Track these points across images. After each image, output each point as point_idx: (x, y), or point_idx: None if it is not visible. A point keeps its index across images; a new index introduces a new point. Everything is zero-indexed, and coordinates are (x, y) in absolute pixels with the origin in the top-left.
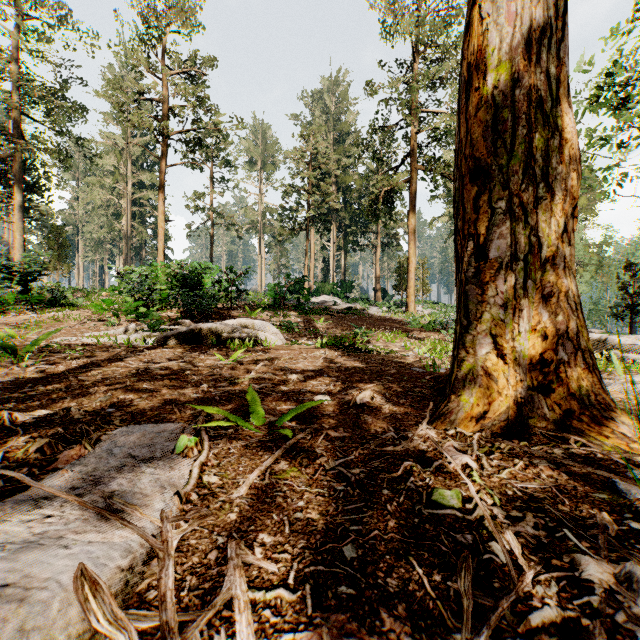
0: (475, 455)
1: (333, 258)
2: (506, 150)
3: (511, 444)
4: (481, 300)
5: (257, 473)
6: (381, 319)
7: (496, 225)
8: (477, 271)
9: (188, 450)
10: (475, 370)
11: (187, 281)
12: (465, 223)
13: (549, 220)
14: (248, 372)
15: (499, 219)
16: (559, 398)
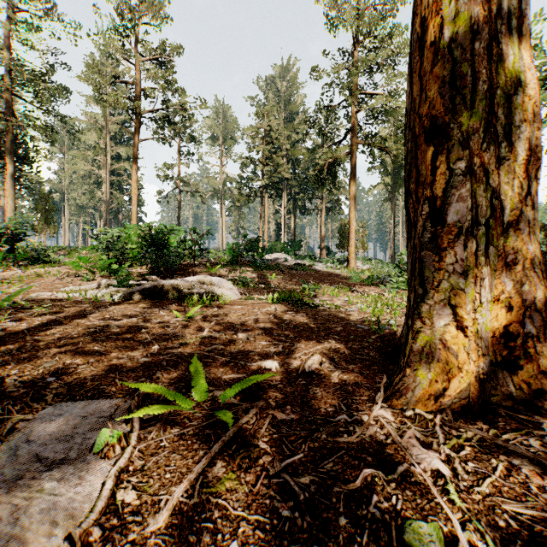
0: (444, 454)
1: (284, 221)
2: (466, 107)
3: (480, 434)
4: (438, 267)
5: (185, 486)
6: (326, 274)
7: (455, 187)
8: (433, 236)
9: (108, 448)
10: (433, 343)
11: (154, 241)
12: (419, 186)
13: (511, 182)
14: (201, 330)
15: (458, 181)
16: (527, 376)
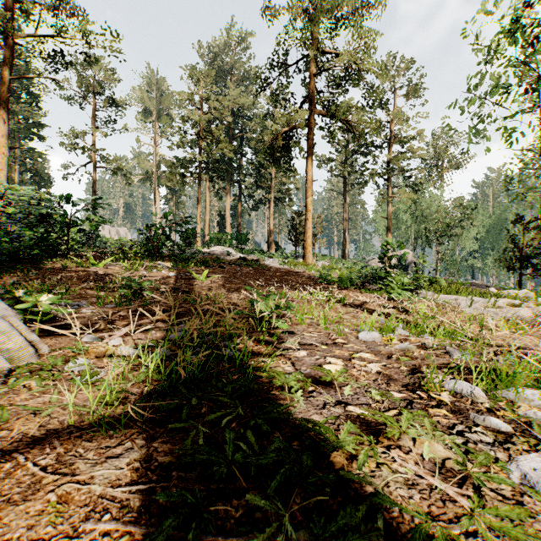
0: None
1: (228, 211)
2: None
3: None
4: None
5: None
6: (282, 272)
7: None
8: None
9: None
10: None
11: None
12: None
13: None
14: None
15: None
16: None
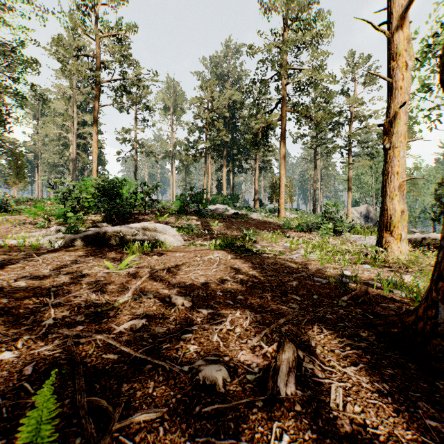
0: None
1: (224, 178)
2: None
3: None
4: None
5: None
6: (261, 222)
7: None
8: None
9: None
10: None
11: (107, 191)
12: None
13: None
14: (127, 288)
15: None
16: None
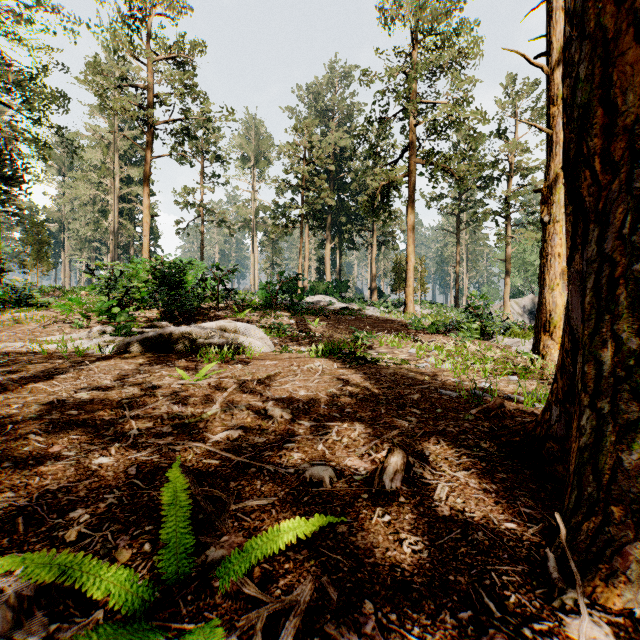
0: None
1: (328, 257)
2: None
3: None
4: None
5: None
6: (380, 320)
7: None
8: None
9: None
10: None
11: (166, 278)
12: (615, 136)
13: None
14: (212, 401)
15: None
16: None
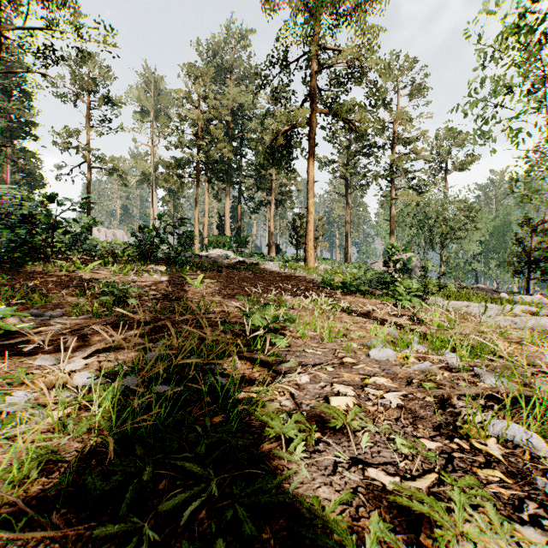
0: None
1: (228, 213)
2: None
3: None
4: None
5: None
6: (282, 276)
7: None
8: None
9: None
10: None
11: None
12: None
13: None
14: None
15: None
16: None
